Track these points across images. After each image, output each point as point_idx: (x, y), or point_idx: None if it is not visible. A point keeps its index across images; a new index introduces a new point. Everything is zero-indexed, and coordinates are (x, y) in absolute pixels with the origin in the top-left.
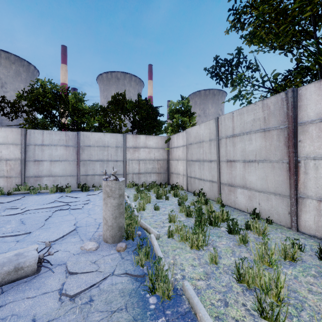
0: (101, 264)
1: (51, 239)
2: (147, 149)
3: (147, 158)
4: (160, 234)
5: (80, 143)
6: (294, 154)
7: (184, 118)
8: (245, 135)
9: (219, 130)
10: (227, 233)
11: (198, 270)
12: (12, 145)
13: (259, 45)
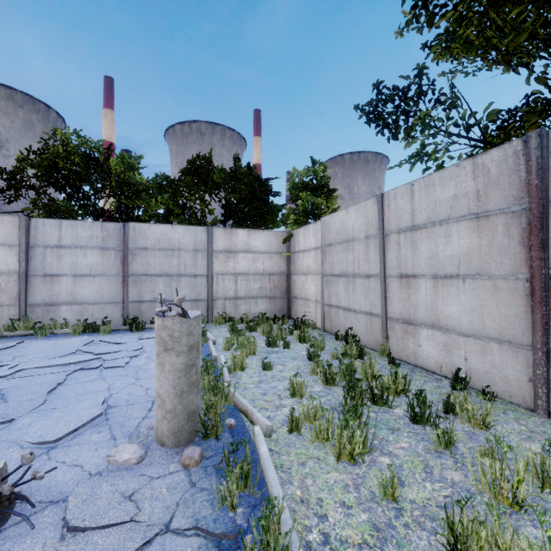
0: (145, 502)
1: (50, 436)
2: (251, 255)
3: (250, 271)
4: (274, 423)
5: (128, 244)
6: (543, 262)
7: (317, 199)
8: (438, 226)
9: (385, 218)
10: (408, 422)
11: (358, 519)
12: (3, 246)
13: (464, 54)
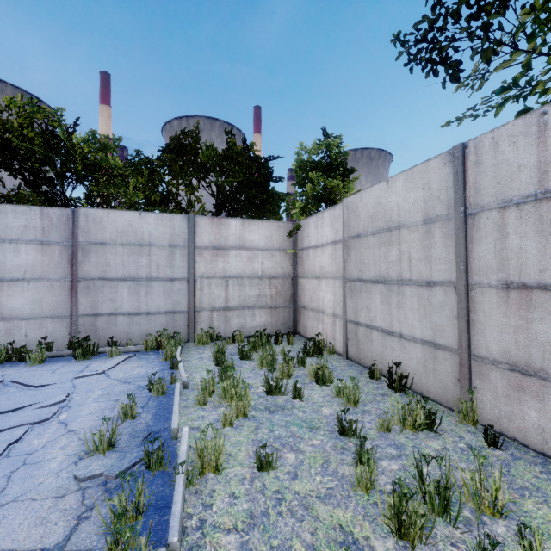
0: None
1: None
2: (246, 252)
3: (245, 273)
4: None
5: (78, 236)
6: None
7: (331, 180)
8: None
9: (469, 185)
10: None
11: None
12: None
13: None
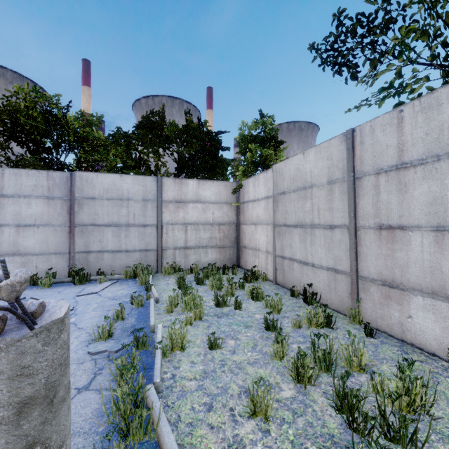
0: None
1: None
2: (201, 205)
3: (200, 221)
4: None
5: (74, 193)
6: None
7: (266, 150)
8: (445, 161)
9: (356, 158)
10: None
11: None
12: None
13: None
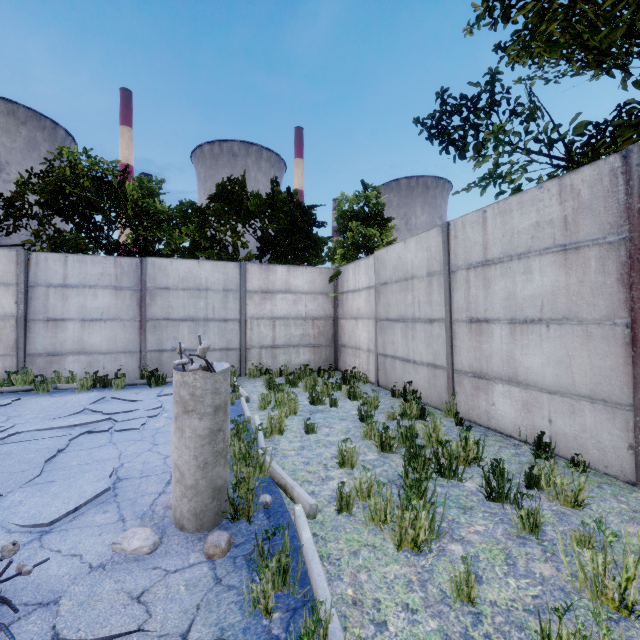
0: (158, 605)
1: (44, 517)
2: (291, 296)
3: (290, 315)
4: (319, 500)
5: (146, 282)
6: None
7: (369, 229)
8: (516, 261)
9: (451, 251)
10: (482, 499)
11: (426, 628)
12: None
13: (548, 54)
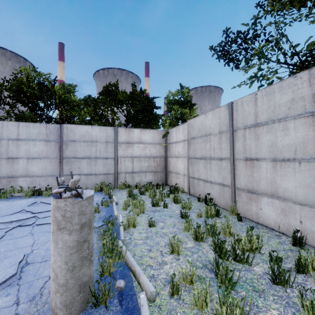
0: None
1: None
2: (142, 145)
3: (141, 155)
4: (157, 283)
5: (63, 138)
6: None
7: (184, 109)
8: (277, 123)
9: (234, 119)
10: (268, 282)
11: None
12: None
13: None
